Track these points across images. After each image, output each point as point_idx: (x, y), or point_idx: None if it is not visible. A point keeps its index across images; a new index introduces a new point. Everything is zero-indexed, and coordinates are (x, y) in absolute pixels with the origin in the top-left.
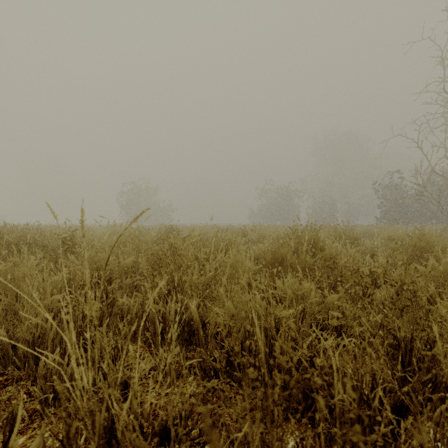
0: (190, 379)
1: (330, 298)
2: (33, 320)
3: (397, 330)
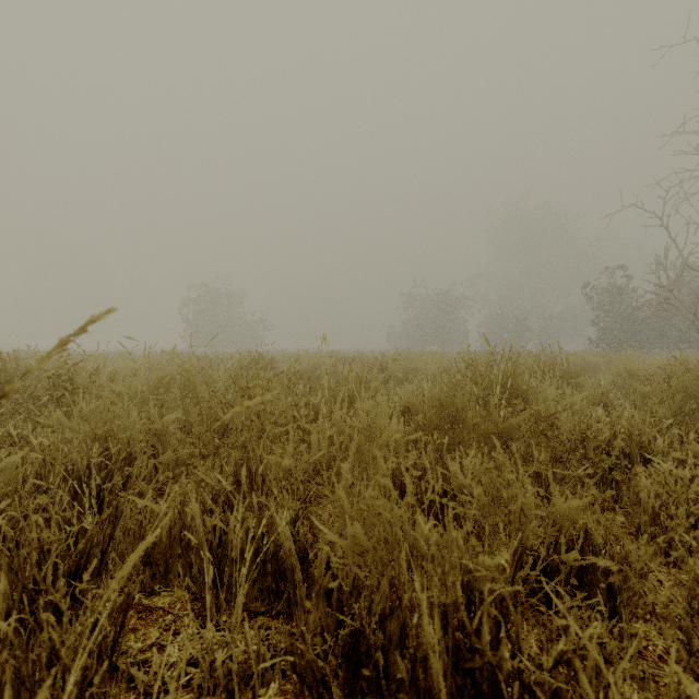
0: (271, 692)
1: (566, 506)
2: None
3: None
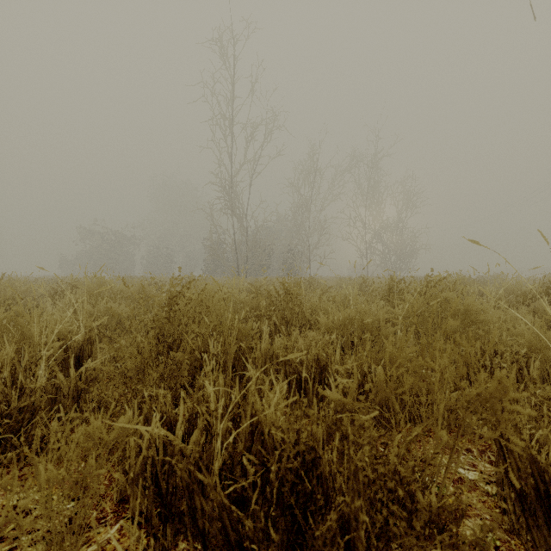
0: None
1: None
2: None
3: None
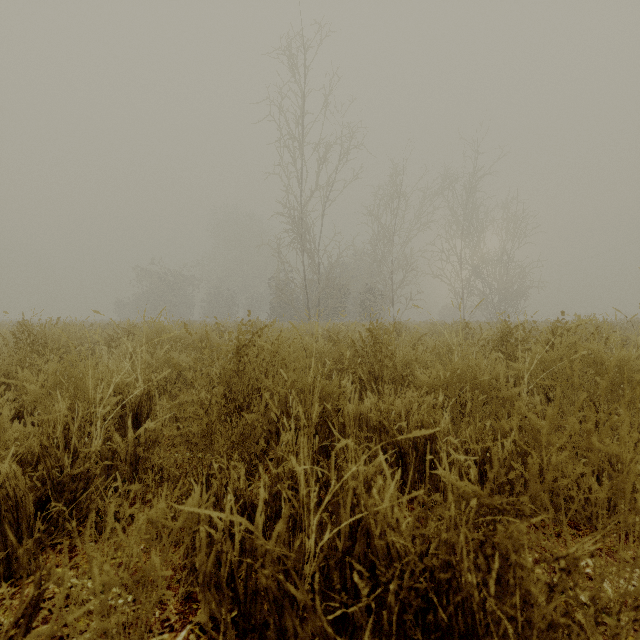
0: None
1: None
2: None
3: None
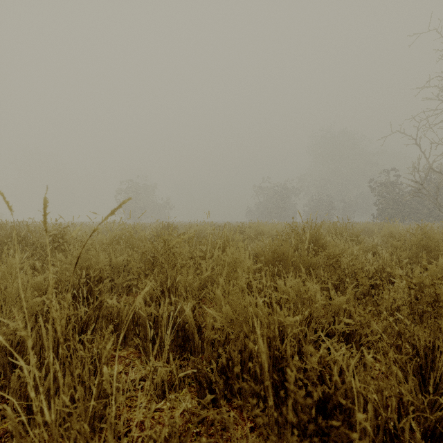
0: (184, 391)
1: (337, 300)
2: (11, 326)
3: (417, 339)
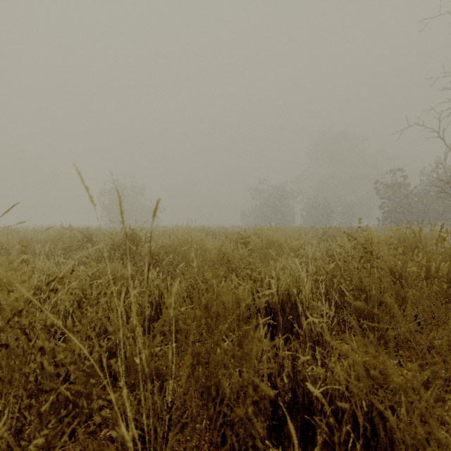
0: None
1: None
2: None
3: None
